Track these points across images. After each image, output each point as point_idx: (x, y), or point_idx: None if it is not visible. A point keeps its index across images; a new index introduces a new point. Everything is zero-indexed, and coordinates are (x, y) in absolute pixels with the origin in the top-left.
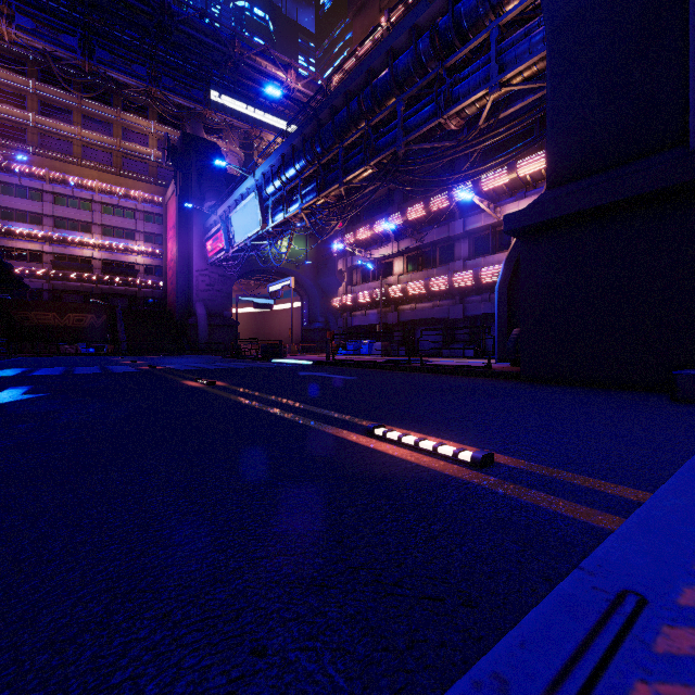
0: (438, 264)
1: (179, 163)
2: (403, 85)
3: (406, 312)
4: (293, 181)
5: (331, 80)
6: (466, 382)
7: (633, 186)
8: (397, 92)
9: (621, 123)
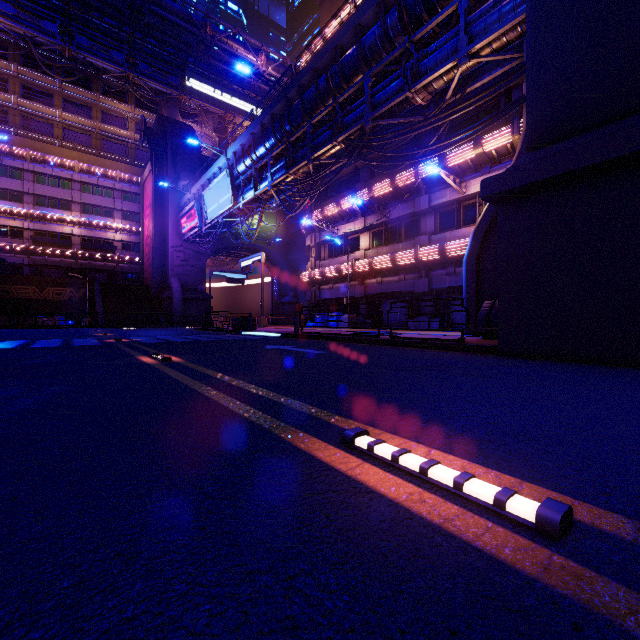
0: (403, 239)
1: (155, 144)
2: (370, 61)
3: (372, 285)
4: (263, 159)
5: (300, 59)
6: (443, 357)
7: (632, 141)
8: (365, 68)
9: (613, 76)
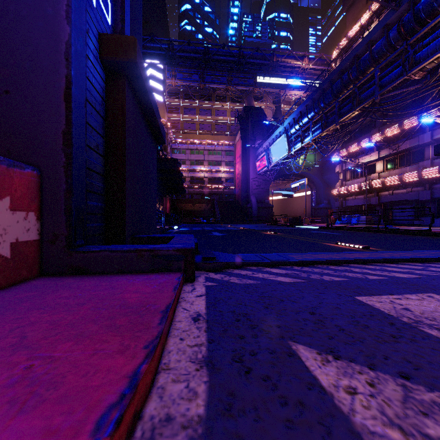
0: (410, 163)
1: (243, 123)
2: (378, 59)
3: (385, 196)
4: (307, 125)
5: (330, 65)
6: (404, 237)
7: None
8: (375, 65)
9: None
